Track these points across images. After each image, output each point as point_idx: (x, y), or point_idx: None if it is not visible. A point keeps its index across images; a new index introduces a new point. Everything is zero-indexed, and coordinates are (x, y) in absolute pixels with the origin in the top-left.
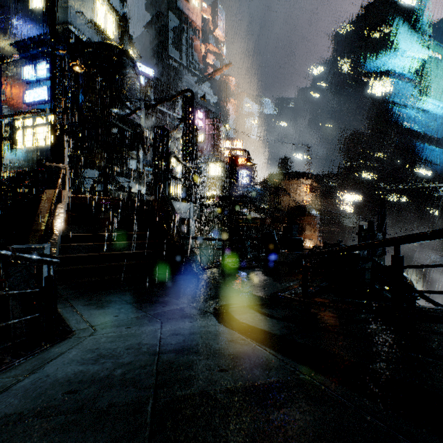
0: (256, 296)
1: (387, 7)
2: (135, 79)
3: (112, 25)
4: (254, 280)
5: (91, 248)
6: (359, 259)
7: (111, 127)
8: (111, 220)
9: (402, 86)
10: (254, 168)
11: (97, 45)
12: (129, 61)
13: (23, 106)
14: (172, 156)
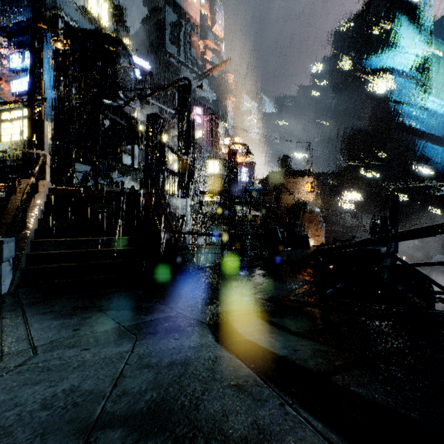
0: (262, 300)
1: (389, 3)
2: (129, 69)
3: (105, 14)
4: (258, 281)
5: (69, 244)
6: (379, 256)
7: (102, 118)
8: (95, 213)
9: (403, 83)
10: (253, 166)
11: (89, 32)
12: (122, 50)
13: (10, 97)
14: (166, 146)
